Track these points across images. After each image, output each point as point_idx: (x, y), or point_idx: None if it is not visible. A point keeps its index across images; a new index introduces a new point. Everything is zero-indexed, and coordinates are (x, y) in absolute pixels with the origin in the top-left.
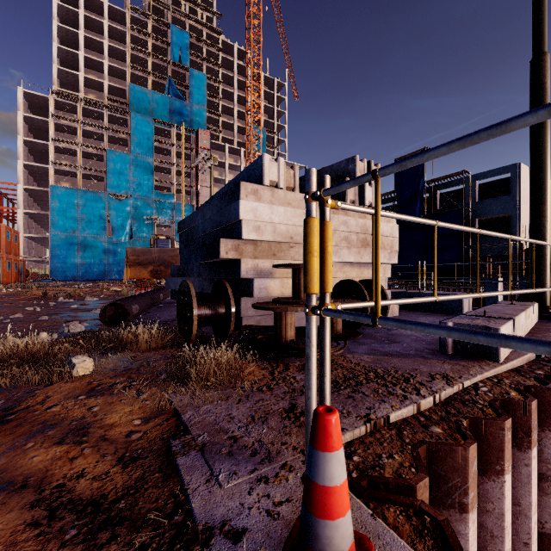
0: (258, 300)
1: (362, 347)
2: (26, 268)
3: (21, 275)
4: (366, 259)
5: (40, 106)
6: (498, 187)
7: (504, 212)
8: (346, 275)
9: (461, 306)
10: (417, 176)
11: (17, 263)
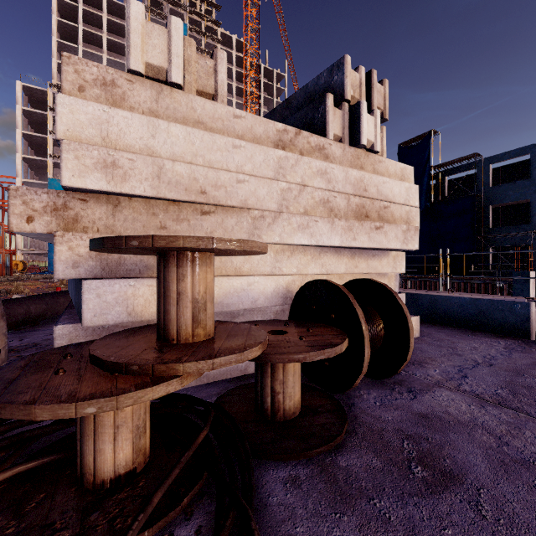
0: (111, 329)
1: (338, 531)
2: (23, 260)
3: (6, 268)
4: (363, 241)
5: (39, 100)
6: (514, 171)
7: (522, 197)
8: (327, 271)
9: (527, 321)
10: (422, 161)
11: (1, 256)
